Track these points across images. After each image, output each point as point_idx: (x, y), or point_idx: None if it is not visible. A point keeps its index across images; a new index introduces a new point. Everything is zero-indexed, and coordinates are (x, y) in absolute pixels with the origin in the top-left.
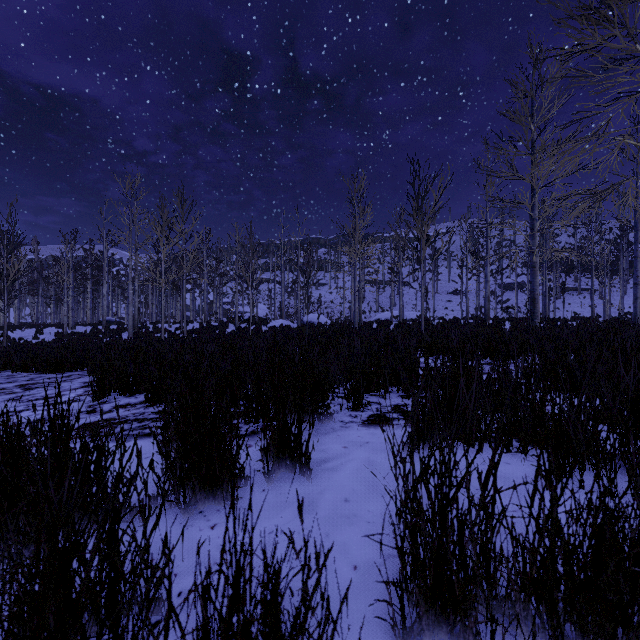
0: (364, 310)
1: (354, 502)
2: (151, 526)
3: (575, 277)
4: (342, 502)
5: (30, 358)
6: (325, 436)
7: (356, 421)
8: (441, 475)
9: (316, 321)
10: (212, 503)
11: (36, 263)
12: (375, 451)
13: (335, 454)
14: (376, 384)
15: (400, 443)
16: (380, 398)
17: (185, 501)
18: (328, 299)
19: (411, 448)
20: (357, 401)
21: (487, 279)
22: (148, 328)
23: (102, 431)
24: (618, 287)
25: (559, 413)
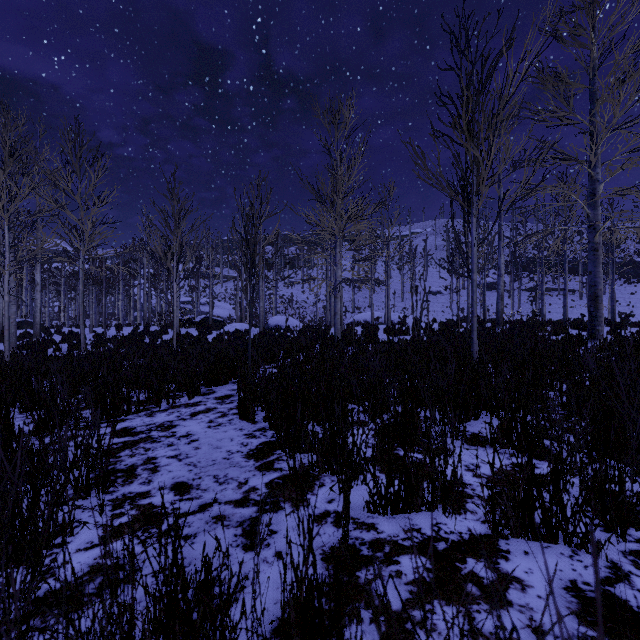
0: None
1: None
2: None
3: (553, 277)
4: None
5: None
6: None
7: None
8: None
9: (284, 324)
10: None
11: None
12: None
13: None
14: None
15: None
16: None
17: None
18: (300, 298)
19: None
20: None
21: (500, 272)
22: (52, 335)
23: None
24: None
25: None
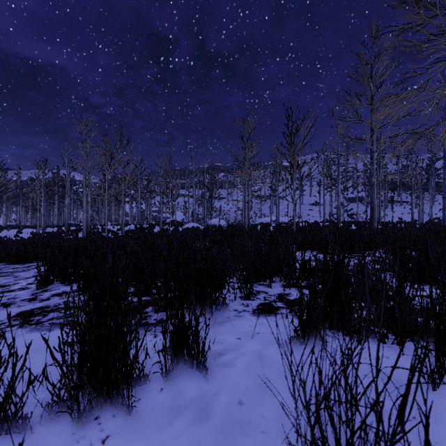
0: (251, 216)
1: (248, 405)
2: (42, 438)
3: (398, 193)
4: (236, 405)
5: (3, 252)
6: (221, 326)
7: (248, 310)
8: (346, 403)
9: (217, 224)
10: (109, 406)
11: (18, 182)
12: (265, 343)
13: (230, 346)
14: (263, 275)
15: (299, 363)
16: (266, 287)
17: (79, 409)
18: (226, 208)
19: (319, 385)
20: (248, 291)
21: (338, 194)
22: (97, 229)
23: (33, 319)
24: (428, 200)
25: (438, 314)
